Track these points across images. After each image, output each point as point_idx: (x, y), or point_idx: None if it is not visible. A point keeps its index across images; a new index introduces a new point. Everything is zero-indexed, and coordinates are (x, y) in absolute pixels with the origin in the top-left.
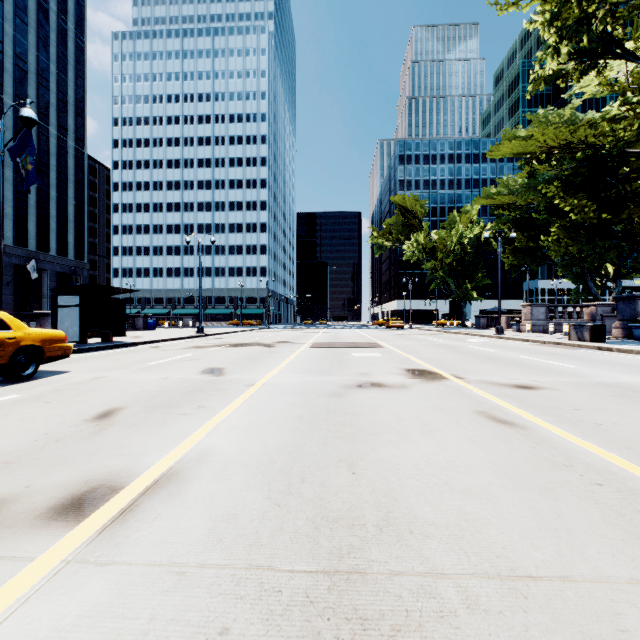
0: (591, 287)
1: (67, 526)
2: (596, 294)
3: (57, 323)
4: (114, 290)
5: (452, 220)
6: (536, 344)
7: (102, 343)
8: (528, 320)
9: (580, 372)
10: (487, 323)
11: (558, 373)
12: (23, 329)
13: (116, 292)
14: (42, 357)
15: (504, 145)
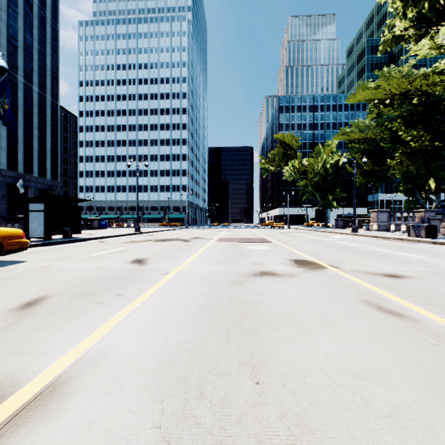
0: (418, 198)
1: None
2: (422, 203)
3: (28, 224)
4: (72, 199)
5: (318, 151)
6: (384, 239)
7: (63, 239)
8: (375, 222)
9: (431, 262)
10: (344, 224)
11: (414, 263)
12: None
13: (74, 201)
14: (2, 250)
15: (359, 93)
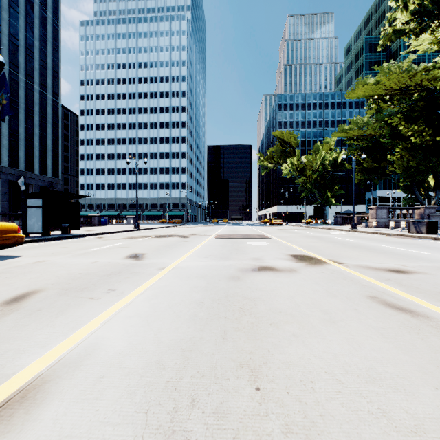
0: (418, 195)
1: None
2: (421, 200)
3: (26, 219)
4: (70, 195)
5: (316, 148)
6: (384, 236)
7: (61, 234)
8: (374, 219)
9: (436, 258)
10: (342, 221)
11: (418, 258)
12: None
13: (72, 197)
14: None
15: (358, 89)
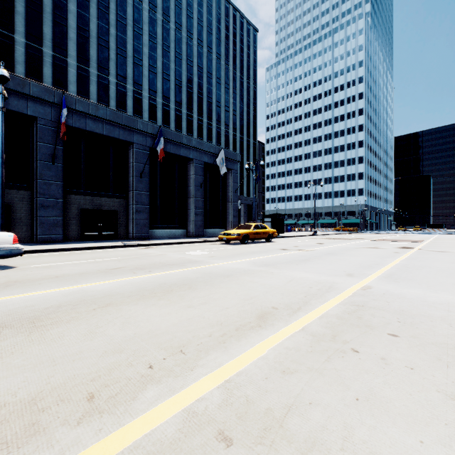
0: None
1: (300, 250)
2: None
3: None
4: (280, 215)
5: None
6: None
7: None
8: None
9: None
10: None
11: None
12: (269, 229)
13: (280, 215)
14: (272, 237)
15: None
